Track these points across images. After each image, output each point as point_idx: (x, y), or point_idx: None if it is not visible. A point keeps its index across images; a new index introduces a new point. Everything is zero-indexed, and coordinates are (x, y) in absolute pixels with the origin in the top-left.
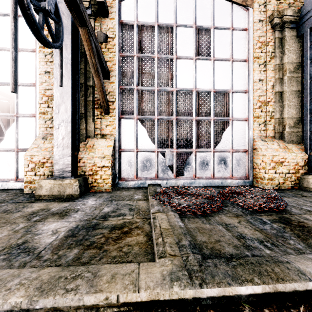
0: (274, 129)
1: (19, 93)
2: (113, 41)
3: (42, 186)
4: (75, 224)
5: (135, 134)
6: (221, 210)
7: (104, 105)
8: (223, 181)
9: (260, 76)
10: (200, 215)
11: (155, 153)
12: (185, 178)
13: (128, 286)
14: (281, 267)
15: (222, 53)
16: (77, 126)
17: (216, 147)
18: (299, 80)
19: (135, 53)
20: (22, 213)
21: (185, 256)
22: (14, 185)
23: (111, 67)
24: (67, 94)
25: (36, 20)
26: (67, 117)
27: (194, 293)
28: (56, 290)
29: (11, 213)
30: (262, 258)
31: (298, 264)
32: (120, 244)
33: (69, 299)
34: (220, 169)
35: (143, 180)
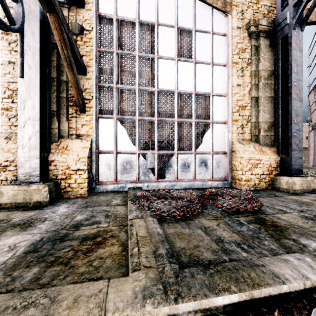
0: (251, 133)
1: None
2: (90, 34)
3: (2, 193)
4: (39, 236)
5: (114, 135)
6: (201, 213)
7: (79, 102)
8: (204, 183)
9: (238, 81)
10: (180, 219)
11: (135, 155)
12: (167, 181)
13: (93, 311)
14: (257, 271)
15: (202, 56)
16: (47, 125)
17: (197, 149)
18: (272, 87)
19: (115, 49)
20: None
21: (161, 267)
22: None
23: (87, 61)
24: (35, 88)
25: None
26: (34, 114)
27: (168, 310)
28: None
29: None
30: (238, 263)
31: (272, 267)
32: (90, 258)
33: None
34: (201, 171)
35: (123, 183)
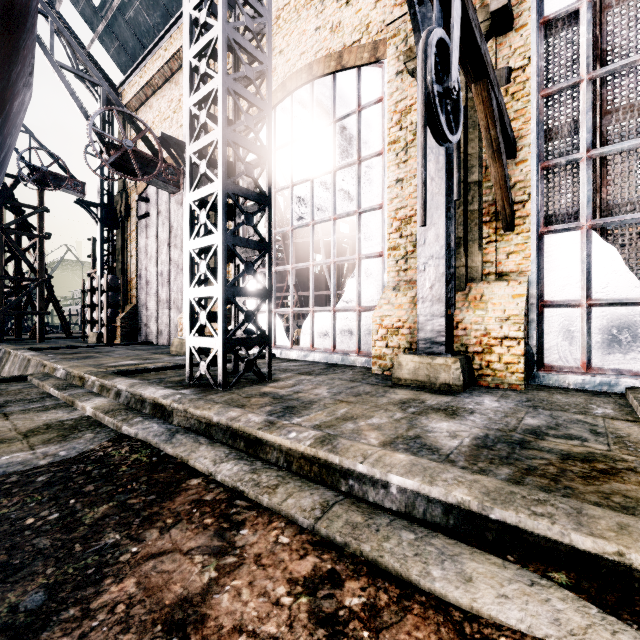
0: None
1: (362, 225)
2: (523, 73)
3: (401, 364)
4: (480, 431)
5: (582, 266)
6: None
7: (504, 213)
8: None
9: None
10: None
11: None
12: None
13: None
14: None
15: None
16: (452, 264)
17: None
18: None
19: (584, 73)
20: (388, 399)
21: None
22: (356, 360)
23: (519, 129)
24: (438, 209)
25: (440, 113)
26: (437, 250)
27: None
28: (516, 506)
29: (376, 397)
30: None
31: None
32: (599, 488)
33: (544, 526)
34: None
35: (609, 375)
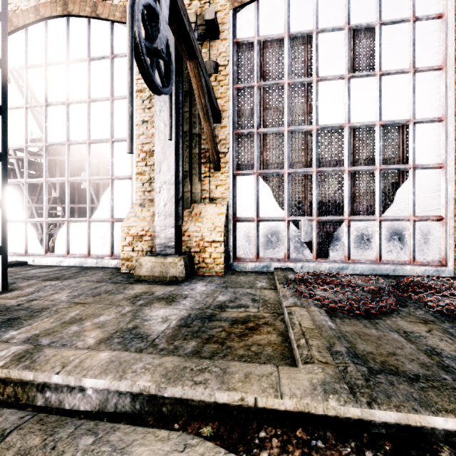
0: None
1: (114, 151)
2: (225, 69)
3: (142, 264)
4: (186, 312)
5: (255, 197)
6: (395, 312)
7: (213, 158)
8: (397, 268)
9: None
10: (360, 316)
11: (284, 223)
12: (331, 261)
13: (267, 390)
14: None
15: (394, 62)
16: (180, 189)
17: (385, 213)
18: None
19: (256, 82)
20: (124, 295)
21: (341, 366)
22: (109, 262)
23: (222, 105)
24: (170, 148)
25: (149, 65)
26: (169, 178)
27: (359, 413)
28: (184, 381)
29: (114, 295)
30: None
31: None
32: (246, 342)
33: (199, 392)
34: (392, 249)
35: (267, 261)
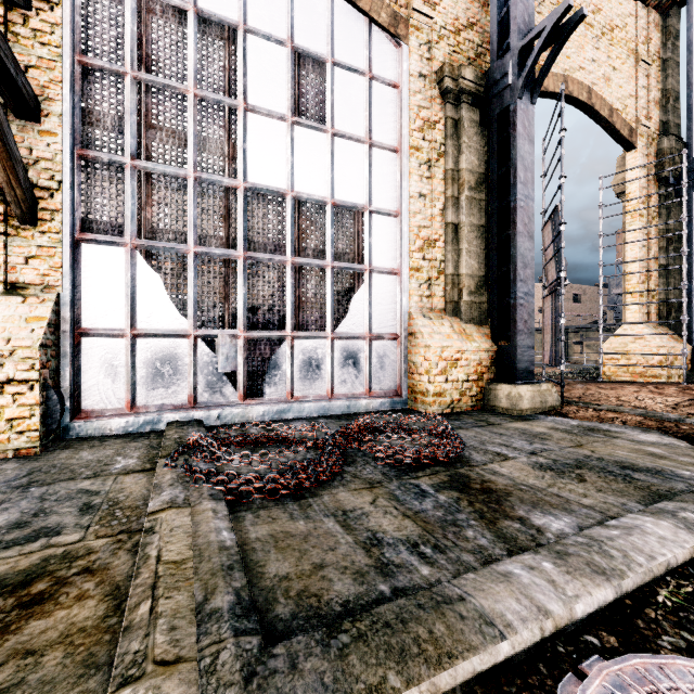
0: (445, 296)
1: None
2: (52, 11)
3: None
4: None
5: (127, 289)
6: (338, 476)
7: (14, 193)
8: (352, 403)
9: (421, 188)
10: (288, 497)
11: (188, 340)
12: (267, 402)
13: None
14: (448, 618)
15: (349, 122)
16: None
17: (338, 328)
18: (484, 207)
19: (129, 67)
20: None
21: (209, 655)
22: None
23: (45, 85)
24: None
25: None
26: None
27: None
28: None
29: None
30: (410, 601)
31: (481, 598)
32: None
33: None
34: (346, 378)
35: (153, 412)
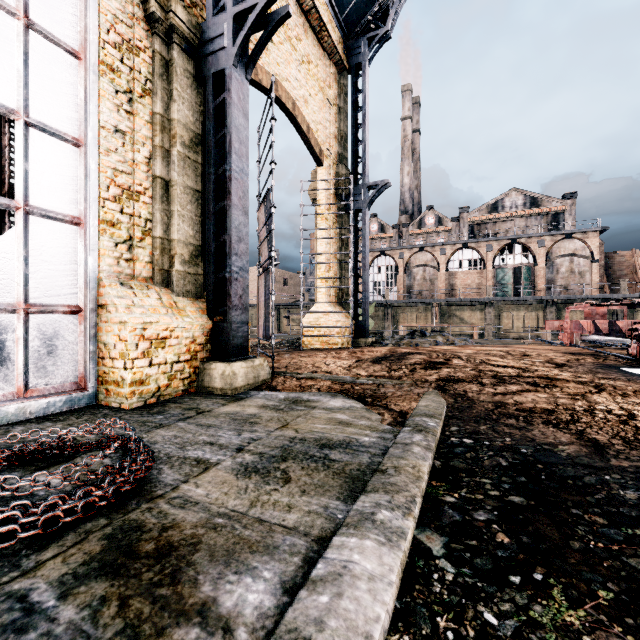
0: (153, 262)
1: None
2: None
3: None
4: None
5: None
6: None
7: None
8: None
9: (119, 121)
10: None
11: None
12: None
13: None
14: None
15: None
16: None
17: None
18: (200, 170)
19: None
20: None
21: None
22: None
23: None
24: None
25: None
26: None
27: None
28: None
29: None
30: None
31: None
32: None
33: None
34: None
35: None
